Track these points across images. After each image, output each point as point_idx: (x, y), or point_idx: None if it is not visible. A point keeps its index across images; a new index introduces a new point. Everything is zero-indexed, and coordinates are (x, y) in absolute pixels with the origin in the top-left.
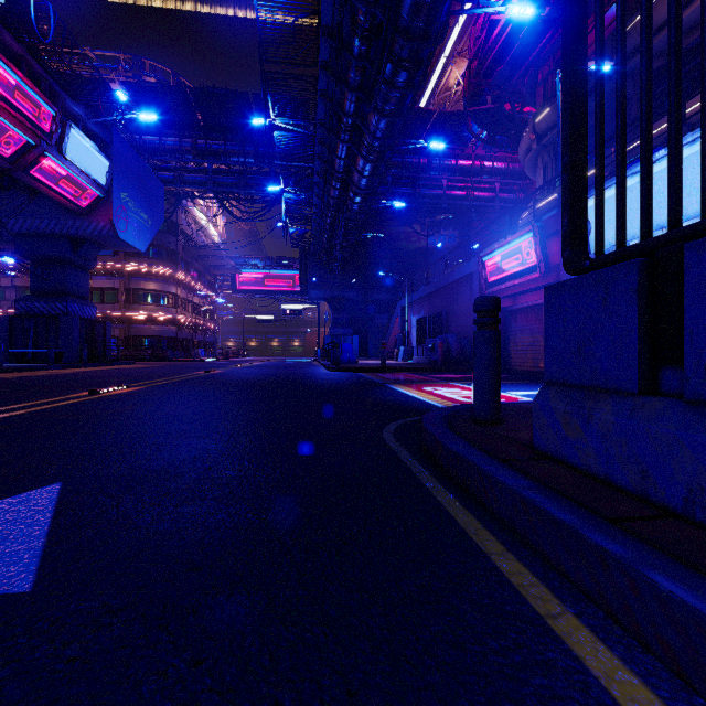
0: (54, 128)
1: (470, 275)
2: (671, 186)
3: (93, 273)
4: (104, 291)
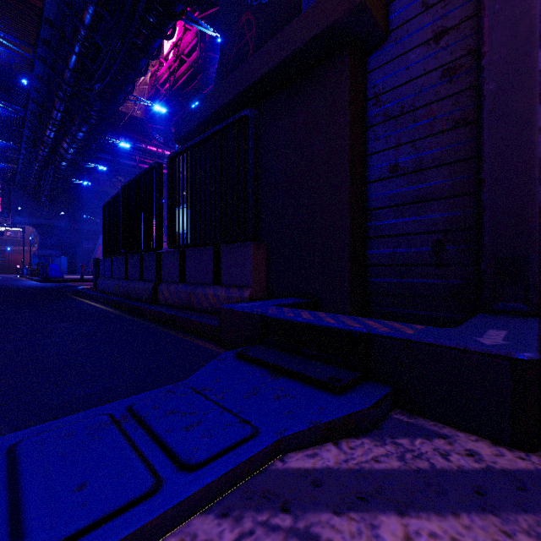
0: None
1: None
2: (108, 250)
3: None
4: None
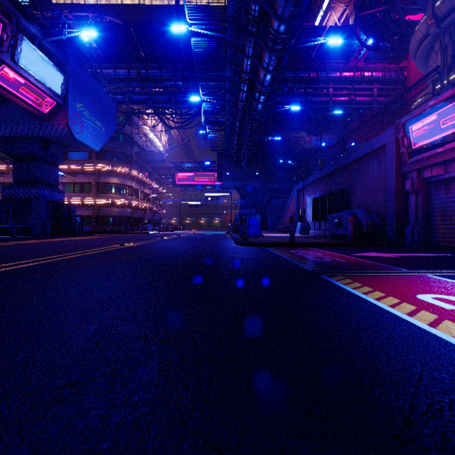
0: (5, 37)
1: (378, 149)
2: None
3: (75, 172)
4: (83, 185)
